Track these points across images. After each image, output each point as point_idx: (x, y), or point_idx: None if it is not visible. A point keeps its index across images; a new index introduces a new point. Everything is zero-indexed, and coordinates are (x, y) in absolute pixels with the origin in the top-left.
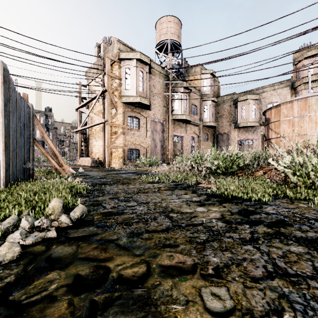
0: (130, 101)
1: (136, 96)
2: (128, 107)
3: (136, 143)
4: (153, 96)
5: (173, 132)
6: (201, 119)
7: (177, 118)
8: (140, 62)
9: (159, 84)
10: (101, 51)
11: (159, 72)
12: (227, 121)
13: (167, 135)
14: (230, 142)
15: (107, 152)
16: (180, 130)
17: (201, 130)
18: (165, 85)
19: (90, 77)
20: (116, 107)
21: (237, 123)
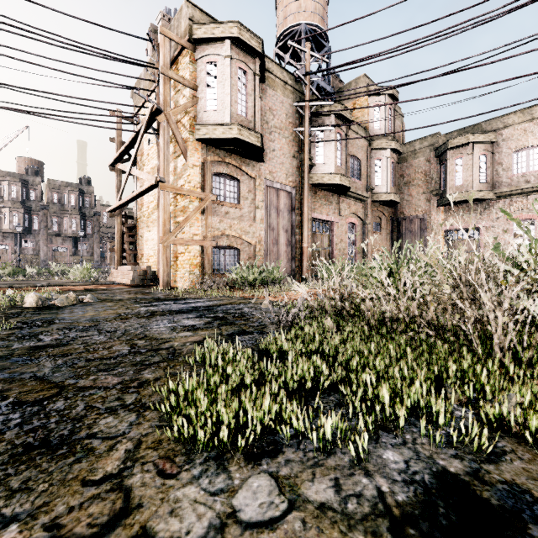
0: (217, 137)
1: (230, 125)
2: (213, 152)
3: (233, 235)
4: (269, 133)
5: (312, 213)
6: (371, 186)
7: (322, 182)
8: (239, 49)
9: (283, 108)
10: (158, 39)
11: (283, 83)
12: (421, 193)
13: (300, 218)
14: (428, 234)
15: (163, 253)
16: (327, 209)
17: (370, 210)
18: (296, 112)
19: (139, 99)
20: (184, 150)
21: (445, 196)
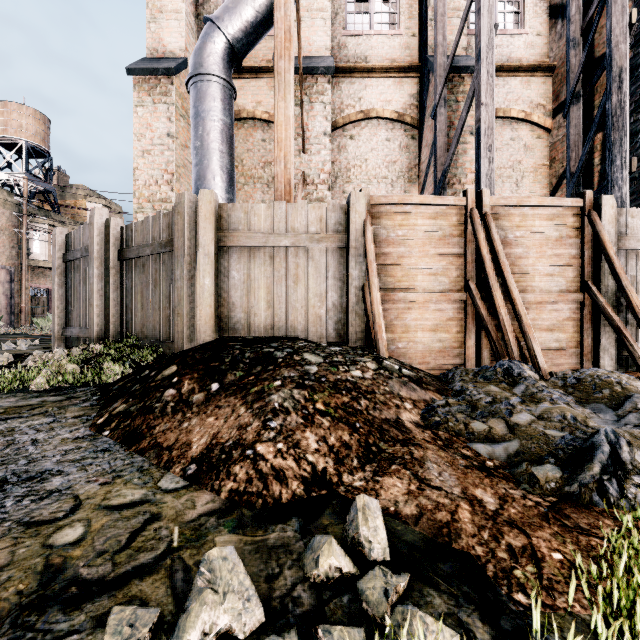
0: None
1: None
2: None
3: None
4: None
5: (30, 284)
6: None
7: (38, 265)
8: None
9: (4, 216)
10: None
11: (4, 200)
12: None
13: (20, 287)
14: None
15: None
16: (45, 281)
17: None
18: (16, 218)
19: None
20: None
21: None
